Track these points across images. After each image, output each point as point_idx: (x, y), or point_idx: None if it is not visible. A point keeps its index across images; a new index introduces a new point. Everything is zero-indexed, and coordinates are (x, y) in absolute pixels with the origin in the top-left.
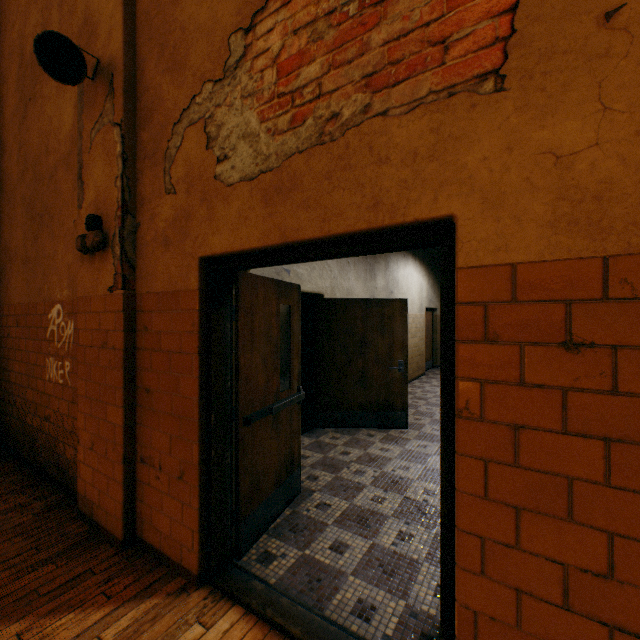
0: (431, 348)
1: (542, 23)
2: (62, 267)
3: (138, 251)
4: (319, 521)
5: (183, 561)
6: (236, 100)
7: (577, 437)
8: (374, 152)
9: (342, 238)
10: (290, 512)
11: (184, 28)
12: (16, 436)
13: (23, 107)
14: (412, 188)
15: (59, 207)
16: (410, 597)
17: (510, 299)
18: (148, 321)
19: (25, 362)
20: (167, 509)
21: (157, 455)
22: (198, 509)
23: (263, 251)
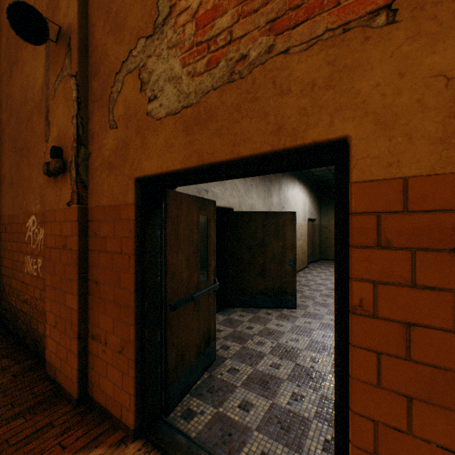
0: (311, 248)
1: None
2: (36, 187)
3: (89, 174)
4: (230, 383)
5: (123, 418)
6: (163, 50)
7: None
8: (277, 85)
9: (249, 159)
10: (208, 375)
11: None
12: (5, 314)
13: (9, 69)
14: (310, 114)
15: (34, 142)
16: (303, 451)
17: (402, 209)
18: (97, 228)
19: (11, 259)
20: (111, 376)
21: (103, 333)
22: (134, 378)
23: (185, 172)
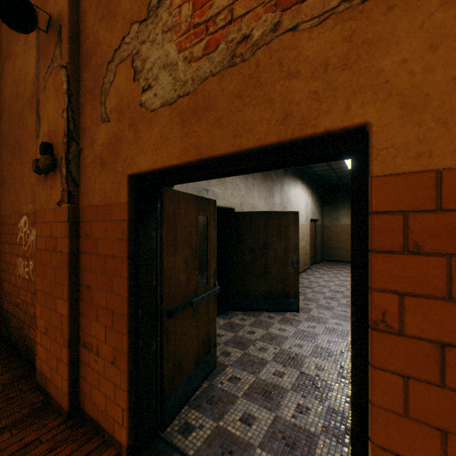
0: (314, 249)
1: None
2: (27, 186)
3: (81, 171)
4: (231, 394)
5: (115, 434)
6: (158, 35)
7: None
8: (284, 67)
9: (252, 153)
10: (207, 385)
11: None
12: None
13: (2, 63)
14: (323, 99)
15: (25, 139)
16: None
17: (434, 207)
18: (88, 229)
19: (3, 261)
20: (103, 388)
21: (95, 342)
22: (127, 391)
23: (181, 168)
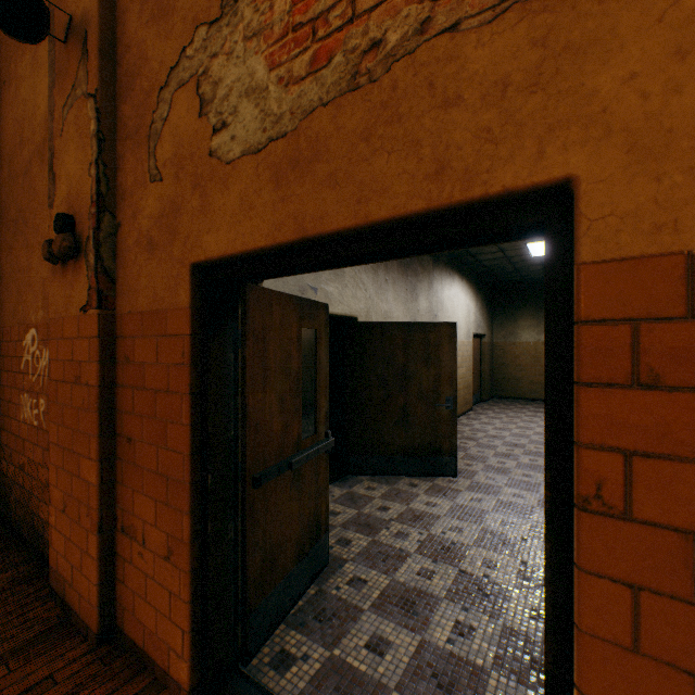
0: (479, 379)
1: None
2: (37, 283)
3: (118, 259)
4: (352, 605)
5: (171, 669)
6: (237, 44)
7: None
8: (437, 90)
9: (386, 228)
10: (315, 591)
11: None
12: None
13: None
14: (500, 139)
15: (34, 210)
16: None
17: (683, 313)
18: (130, 349)
19: None
20: (152, 597)
21: (140, 525)
22: (189, 602)
23: (274, 252)
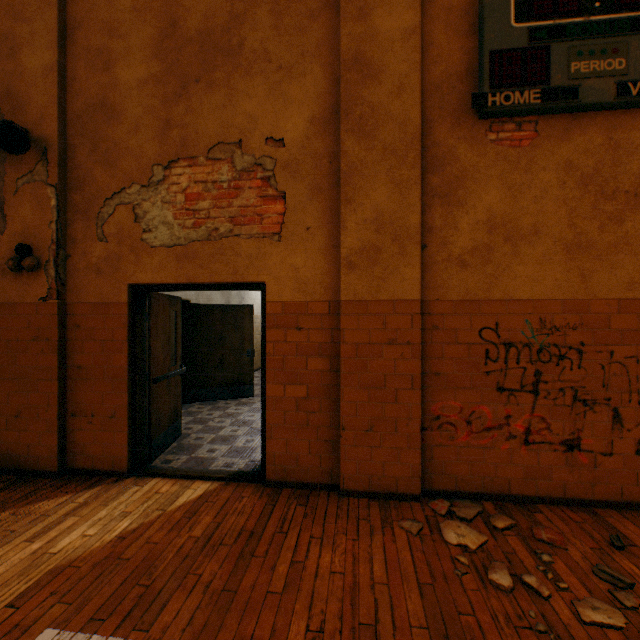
0: None
1: (291, 224)
2: None
3: (69, 273)
4: (198, 444)
5: (115, 467)
6: (158, 202)
7: (300, 357)
8: (235, 250)
9: (220, 283)
10: (177, 444)
11: (116, 143)
12: None
13: None
14: (250, 269)
15: None
16: (252, 457)
17: (283, 313)
18: (80, 321)
19: None
20: (100, 440)
21: (90, 408)
22: (128, 432)
23: (175, 284)
